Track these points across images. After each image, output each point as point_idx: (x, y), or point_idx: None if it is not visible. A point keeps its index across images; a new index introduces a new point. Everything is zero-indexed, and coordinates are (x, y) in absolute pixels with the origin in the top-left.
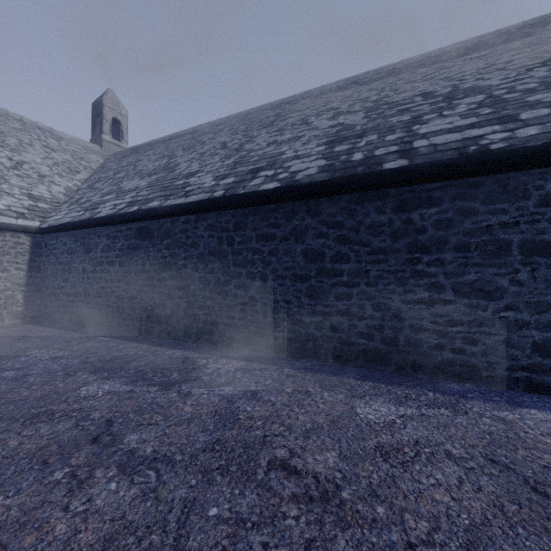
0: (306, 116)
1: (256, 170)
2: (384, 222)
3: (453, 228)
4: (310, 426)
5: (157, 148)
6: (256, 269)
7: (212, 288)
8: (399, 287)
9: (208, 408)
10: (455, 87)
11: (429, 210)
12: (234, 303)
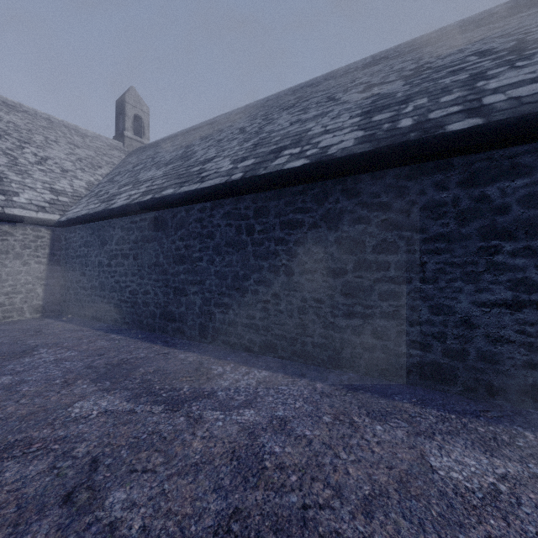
0: (332, 94)
1: (279, 149)
2: (446, 201)
3: None
4: (369, 490)
5: (175, 140)
6: (280, 261)
7: (229, 284)
8: (468, 284)
9: (223, 445)
10: (520, 40)
11: (513, 182)
12: (254, 301)
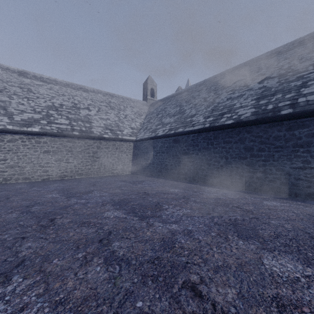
0: (247, 80)
1: (222, 113)
2: (281, 135)
3: None
4: (245, 203)
5: (172, 101)
6: (223, 154)
7: (204, 162)
8: (288, 161)
9: (210, 197)
10: None
11: (303, 130)
12: (213, 167)
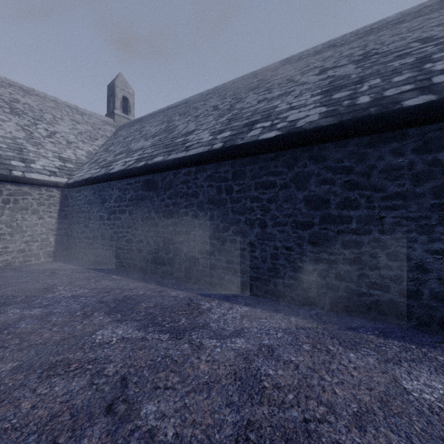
0: (291, 76)
1: (252, 123)
2: (402, 165)
3: None
4: (356, 408)
5: (157, 117)
6: (255, 216)
7: (211, 234)
8: (422, 235)
9: (226, 368)
10: None
11: None
12: (233, 248)
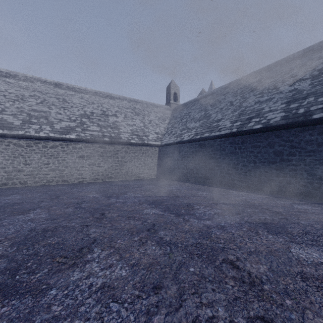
0: (276, 82)
1: (250, 118)
2: (313, 139)
3: None
4: (274, 206)
5: (196, 105)
6: (251, 159)
7: (231, 166)
8: (320, 166)
9: (239, 200)
10: None
11: None
12: (241, 172)
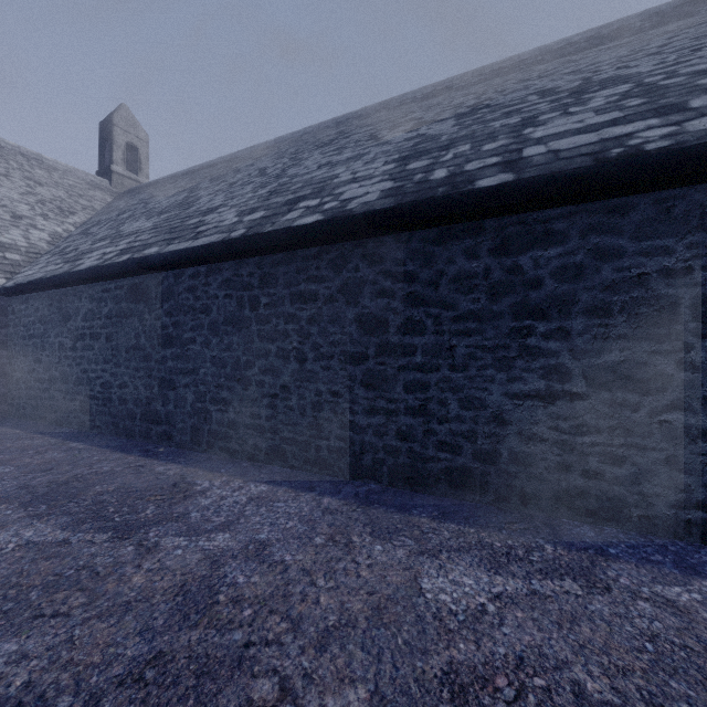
0: (377, 130)
1: (296, 199)
2: (477, 271)
3: (584, 279)
4: (334, 620)
5: (180, 181)
6: (291, 344)
7: (229, 373)
8: (500, 372)
9: (173, 578)
10: (586, 80)
11: (546, 251)
12: (260, 395)
